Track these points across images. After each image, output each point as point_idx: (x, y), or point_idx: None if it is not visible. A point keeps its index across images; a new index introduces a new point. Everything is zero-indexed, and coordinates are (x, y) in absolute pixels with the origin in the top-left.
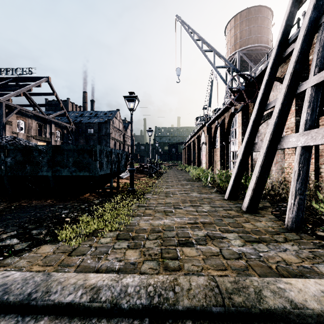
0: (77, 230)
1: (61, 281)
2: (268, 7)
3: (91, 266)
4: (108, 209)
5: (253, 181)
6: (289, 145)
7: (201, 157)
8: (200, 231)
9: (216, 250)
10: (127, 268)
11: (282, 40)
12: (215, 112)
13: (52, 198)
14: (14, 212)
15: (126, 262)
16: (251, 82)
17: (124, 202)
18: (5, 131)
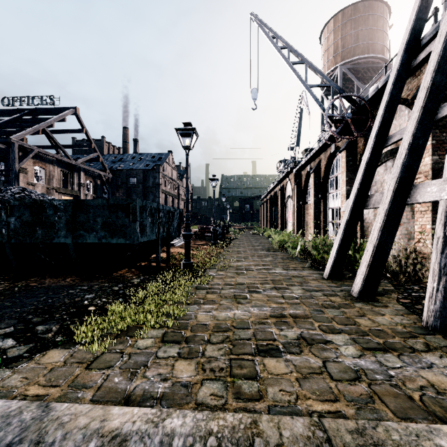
0: (104, 325)
1: (64, 422)
2: (383, 1)
3: (119, 387)
4: (152, 292)
5: (368, 252)
6: (427, 197)
7: (286, 217)
8: (290, 330)
9: (317, 363)
10: (175, 394)
11: (411, 42)
12: (307, 153)
13: (74, 275)
14: (17, 296)
15: (174, 382)
16: (361, 107)
17: (176, 282)
18: (18, 182)
